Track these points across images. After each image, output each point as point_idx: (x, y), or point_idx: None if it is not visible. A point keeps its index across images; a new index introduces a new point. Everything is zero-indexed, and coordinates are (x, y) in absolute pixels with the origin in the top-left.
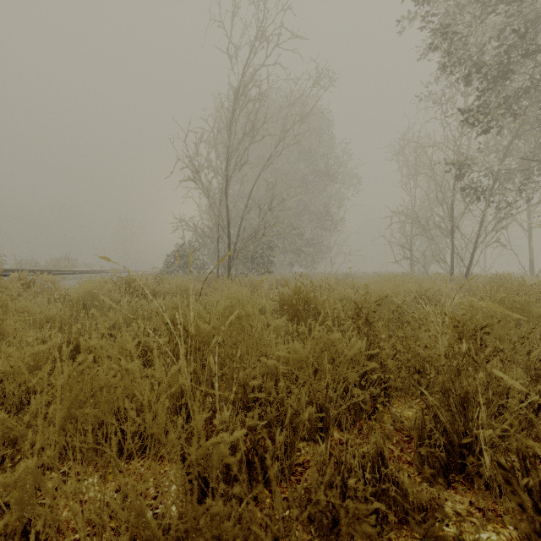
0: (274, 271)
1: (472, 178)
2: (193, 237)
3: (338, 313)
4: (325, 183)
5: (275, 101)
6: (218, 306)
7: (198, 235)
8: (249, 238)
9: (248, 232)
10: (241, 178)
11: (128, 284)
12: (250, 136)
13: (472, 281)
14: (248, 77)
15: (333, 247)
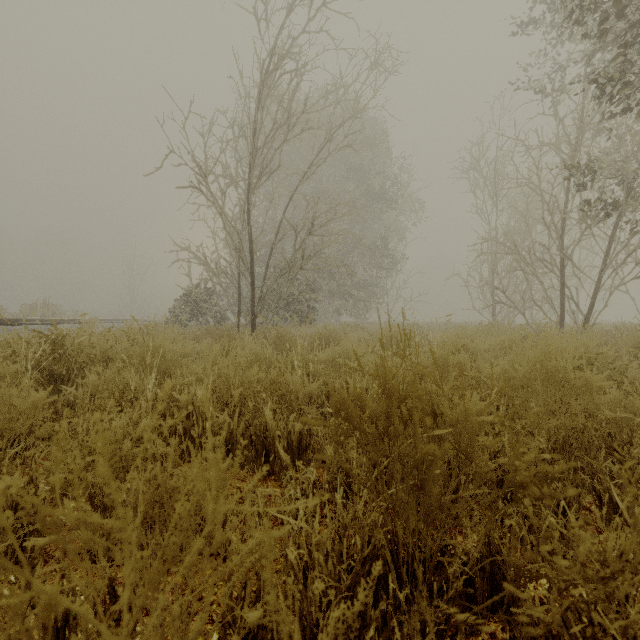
0: (316, 321)
1: (601, 187)
2: (206, 275)
3: (479, 426)
4: (380, 209)
5: (317, 104)
6: (197, 394)
7: (209, 270)
8: (281, 274)
9: (280, 266)
10: (270, 193)
11: (54, 343)
12: (283, 133)
13: (634, 337)
14: (280, 48)
15: (390, 290)
